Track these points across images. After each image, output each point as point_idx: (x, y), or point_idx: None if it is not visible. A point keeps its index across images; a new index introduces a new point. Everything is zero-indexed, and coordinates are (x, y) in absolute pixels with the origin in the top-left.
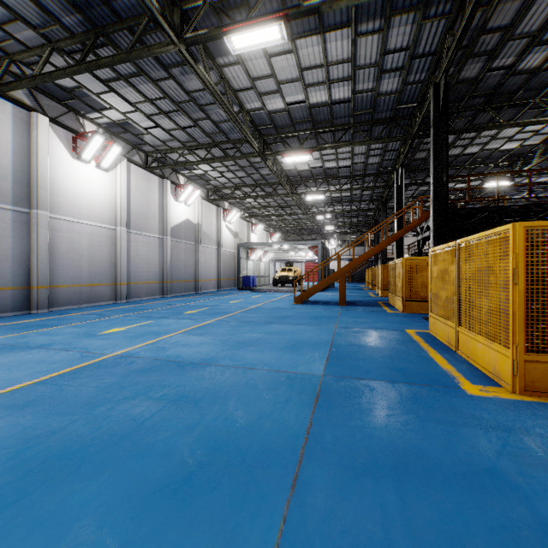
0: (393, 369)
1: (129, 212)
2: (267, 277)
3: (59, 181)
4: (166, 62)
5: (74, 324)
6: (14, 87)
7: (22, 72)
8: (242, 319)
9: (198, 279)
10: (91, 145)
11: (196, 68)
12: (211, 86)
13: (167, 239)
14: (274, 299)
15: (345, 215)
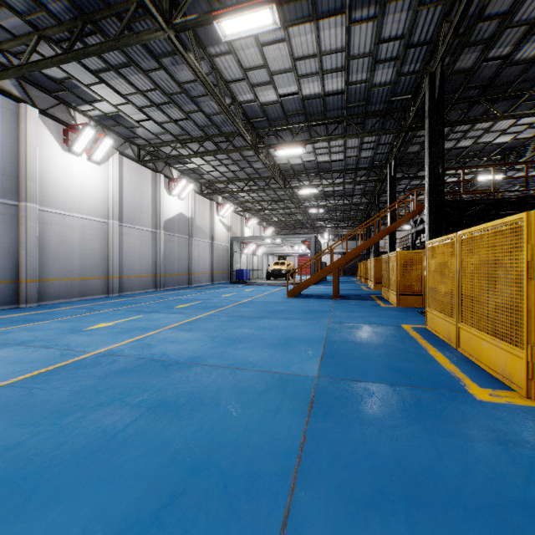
0: (392, 369)
1: (122, 206)
2: (260, 271)
3: (49, 174)
4: (156, 52)
5: (61, 319)
6: (2, 77)
7: (9, 61)
8: (234, 314)
9: (191, 273)
10: (82, 138)
11: (186, 57)
12: (201, 75)
13: (160, 232)
14: (267, 292)
15: (337, 209)
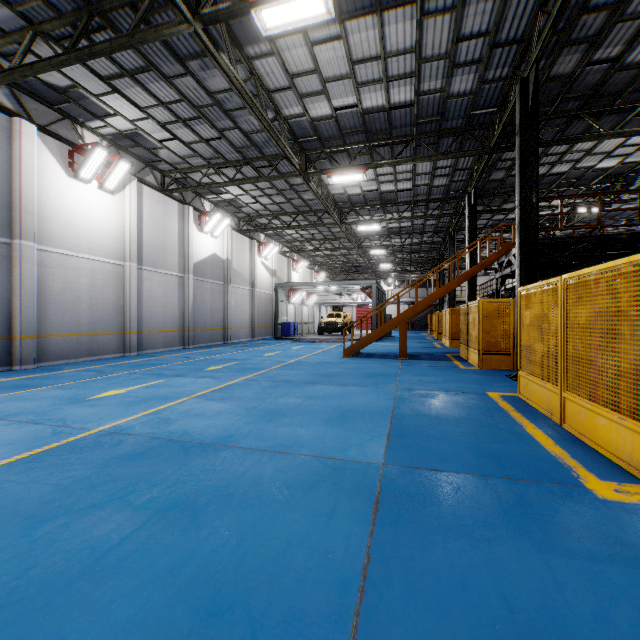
0: (481, 454)
1: (141, 245)
2: (311, 324)
3: (50, 205)
4: (181, 53)
5: (62, 385)
6: None
7: None
8: (277, 378)
9: (227, 326)
10: (91, 161)
11: (218, 58)
12: (237, 81)
13: (189, 277)
14: (319, 351)
15: (404, 250)
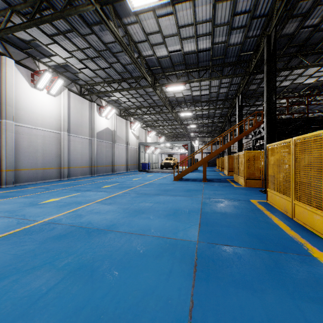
0: (251, 235)
1: (69, 123)
2: (157, 163)
3: (22, 102)
4: (89, 22)
5: (26, 196)
6: None
7: None
8: (139, 192)
9: (114, 165)
10: (43, 79)
11: (108, 24)
12: (118, 37)
13: (94, 140)
14: (161, 177)
15: (204, 125)
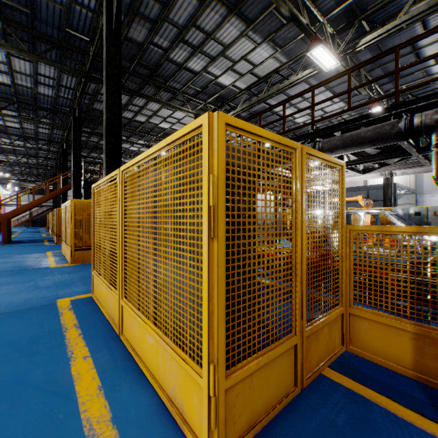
0: (18, 267)
1: None
2: None
3: None
4: None
5: None
6: None
7: None
8: None
9: None
10: None
11: None
12: None
13: None
14: None
15: (23, 165)
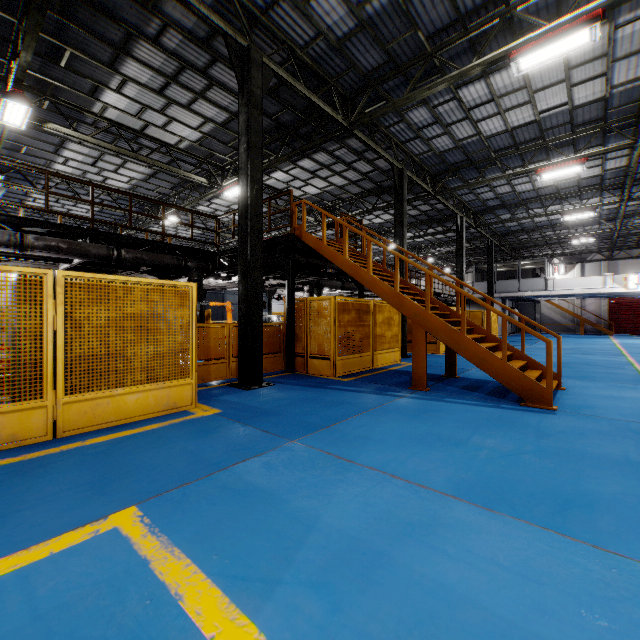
0: None
1: None
2: None
3: None
4: None
5: None
6: None
7: None
8: (600, 366)
9: None
10: None
11: None
12: None
13: None
14: None
15: None
